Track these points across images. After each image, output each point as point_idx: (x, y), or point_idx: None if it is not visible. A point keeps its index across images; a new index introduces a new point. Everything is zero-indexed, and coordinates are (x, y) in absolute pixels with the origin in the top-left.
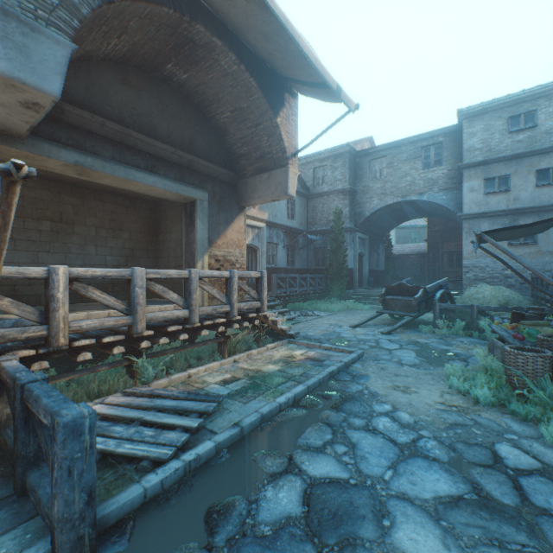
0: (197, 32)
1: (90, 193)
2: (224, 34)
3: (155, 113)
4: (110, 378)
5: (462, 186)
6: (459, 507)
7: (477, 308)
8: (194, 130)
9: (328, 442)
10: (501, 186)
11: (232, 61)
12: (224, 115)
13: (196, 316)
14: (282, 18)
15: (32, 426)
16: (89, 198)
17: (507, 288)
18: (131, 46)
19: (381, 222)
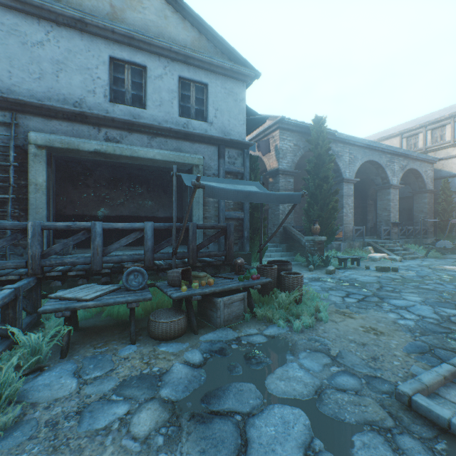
0: None
1: None
2: None
3: None
4: None
5: None
6: (393, 298)
7: None
8: None
9: (451, 316)
10: None
11: None
12: None
13: None
14: None
15: None
16: None
17: None
18: None
19: None
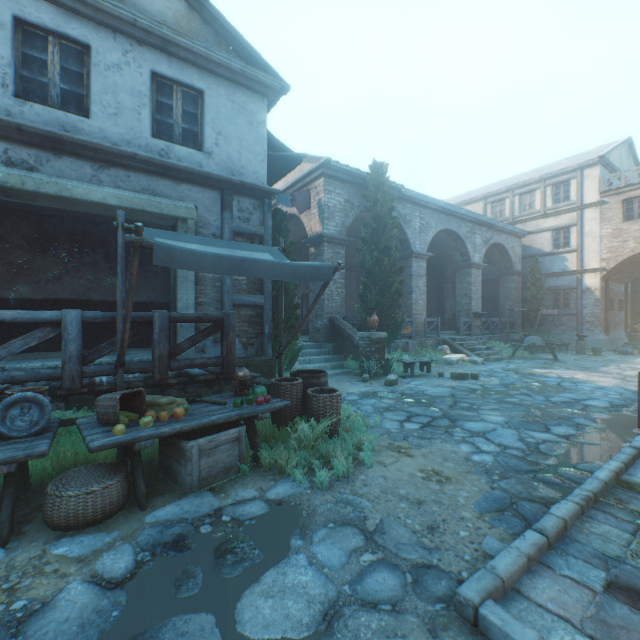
0: None
1: None
2: None
3: None
4: None
5: None
6: (469, 419)
7: None
8: None
9: (540, 442)
10: None
11: None
12: None
13: None
14: None
15: None
16: None
17: None
18: None
19: None
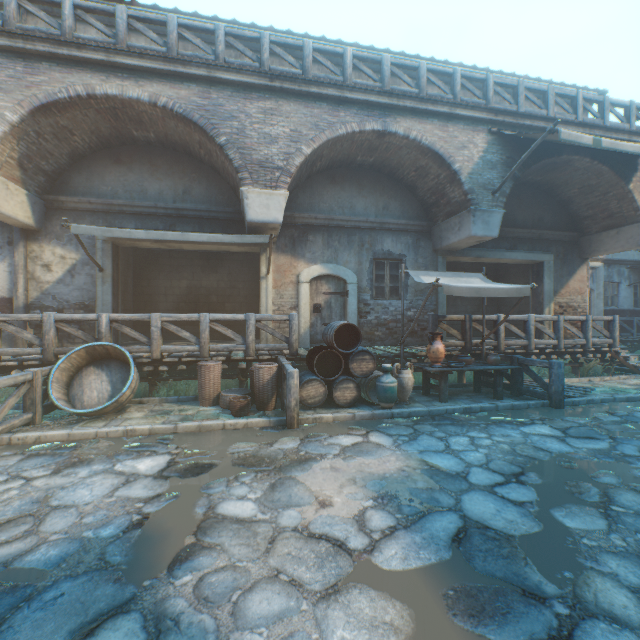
0: (559, 159)
1: (457, 265)
2: (579, 149)
3: (514, 209)
4: None
5: None
6: None
7: None
8: (541, 209)
9: None
10: None
11: (585, 162)
12: (569, 192)
13: (561, 345)
14: None
15: (519, 373)
16: (457, 268)
17: None
18: None
19: None
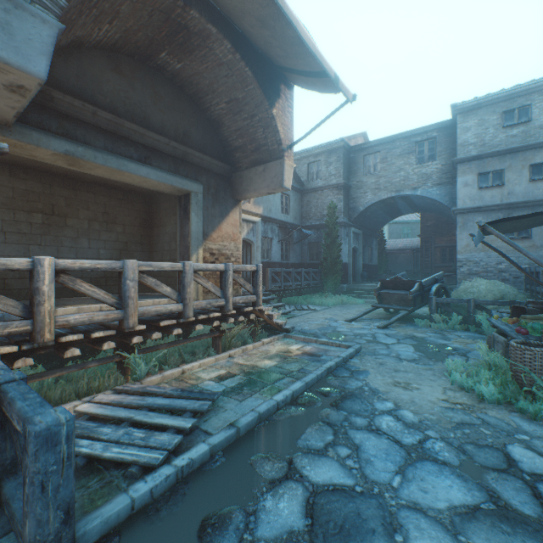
0: (191, 18)
1: (83, 185)
2: (219, 21)
3: (148, 103)
4: (100, 374)
5: (456, 180)
6: (477, 519)
7: (474, 302)
8: (189, 121)
9: (330, 444)
10: (495, 180)
11: (227, 50)
12: (219, 106)
13: (190, 310)
14: (280, 1)
15: (8, 430)
16: (82, 190)
17: (501, 282)
18: (124, 32)
19: (375, 217)
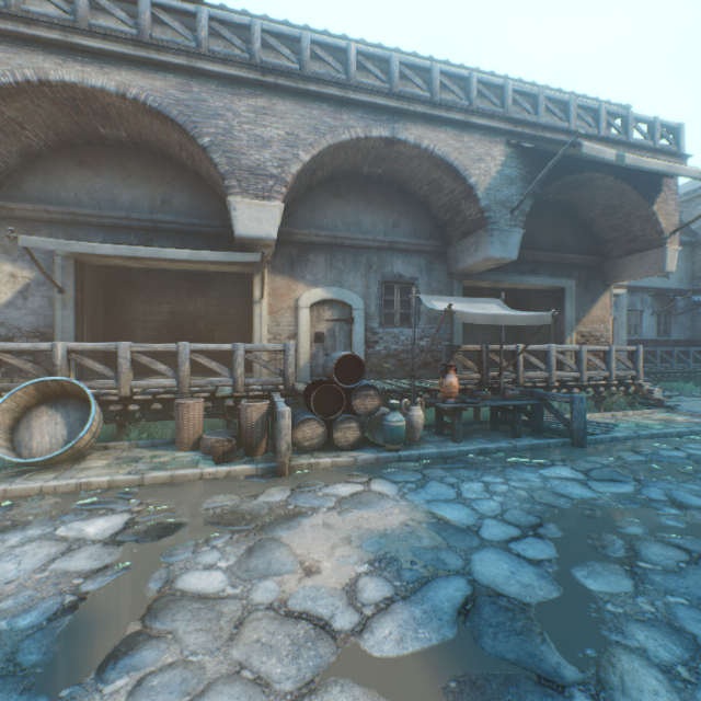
0: (581, 176)
1: (475, 290)
2: (602, 167)
3: (535, 230)
4: None
5: None
6: None
7: None
8: (563, 230)
9: None
10: None
11: (608, 181)
12: (592, 213)
13: (584, 377)
14: (665, 168)
15: (539, 408)
16: (474, 294)
17: None
18: None
19: None
